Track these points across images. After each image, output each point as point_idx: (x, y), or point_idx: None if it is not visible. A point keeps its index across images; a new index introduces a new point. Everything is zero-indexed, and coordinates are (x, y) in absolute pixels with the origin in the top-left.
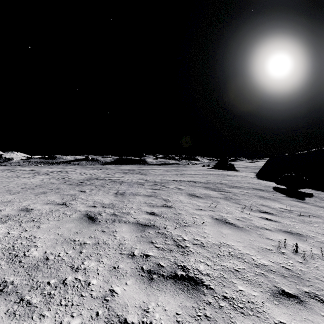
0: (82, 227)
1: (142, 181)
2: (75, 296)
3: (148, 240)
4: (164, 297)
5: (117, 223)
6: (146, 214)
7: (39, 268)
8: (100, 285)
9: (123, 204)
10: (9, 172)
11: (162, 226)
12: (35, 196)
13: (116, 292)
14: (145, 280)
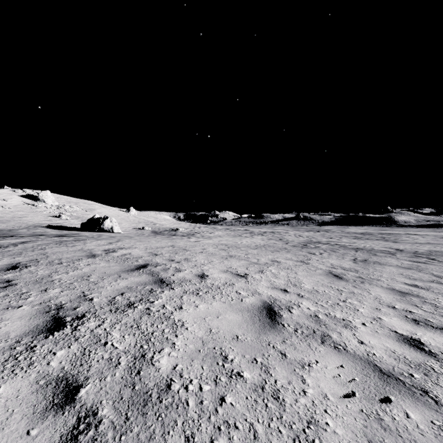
0: (332, 280)
1: (390, 251)
2: (350, 311)
3: (411, 303)
4: (432, 334)
5: (367, 284)
6: (403, 284)
7: (315, 294)
8: (367, 313)
9: (368, 271)
10: (231, 232)
11: (431, 298)
12: (272, 253)
13: (383, 319)
14: (410, 322)
